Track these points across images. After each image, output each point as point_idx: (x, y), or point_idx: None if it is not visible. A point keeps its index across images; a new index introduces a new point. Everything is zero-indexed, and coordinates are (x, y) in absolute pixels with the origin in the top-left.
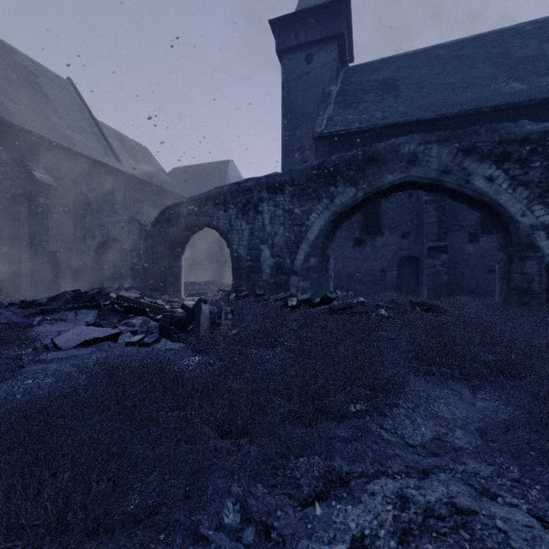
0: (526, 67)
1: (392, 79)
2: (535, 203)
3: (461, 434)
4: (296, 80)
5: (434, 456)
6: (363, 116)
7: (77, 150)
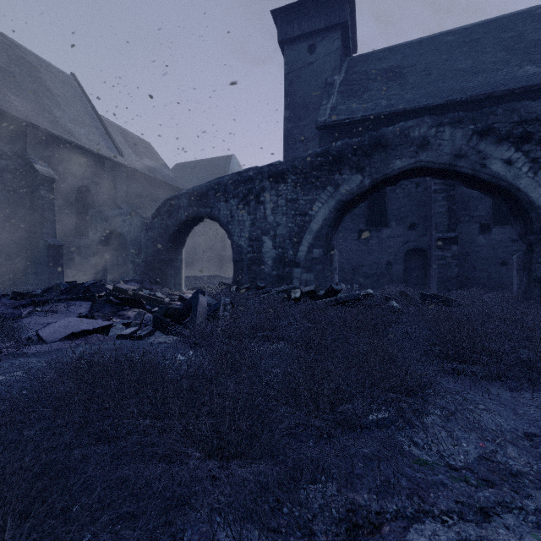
0: (540, 50)
1: (397, 67)
2: None
3: (514, 452)
4: (298, 70)
5: (488, 485)
6: (368, 104)
7: (79, 143)
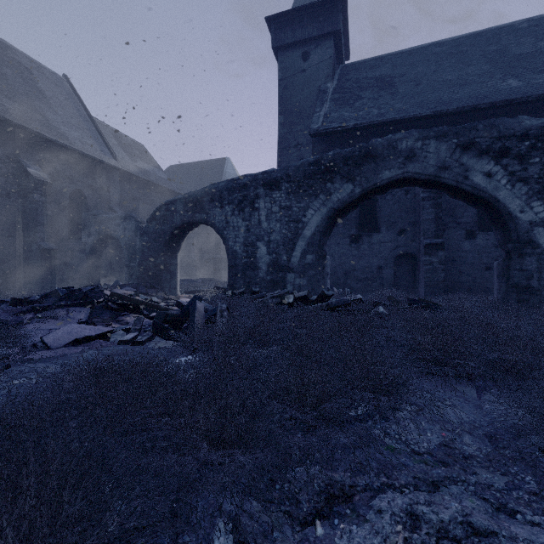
0: (522, 64)
1: (388, 76)
2: (534, 199)
3: (469, 440)
4: (292, 77)
5: (443, 465)
6: (359, 113)
7: (72, 147)
